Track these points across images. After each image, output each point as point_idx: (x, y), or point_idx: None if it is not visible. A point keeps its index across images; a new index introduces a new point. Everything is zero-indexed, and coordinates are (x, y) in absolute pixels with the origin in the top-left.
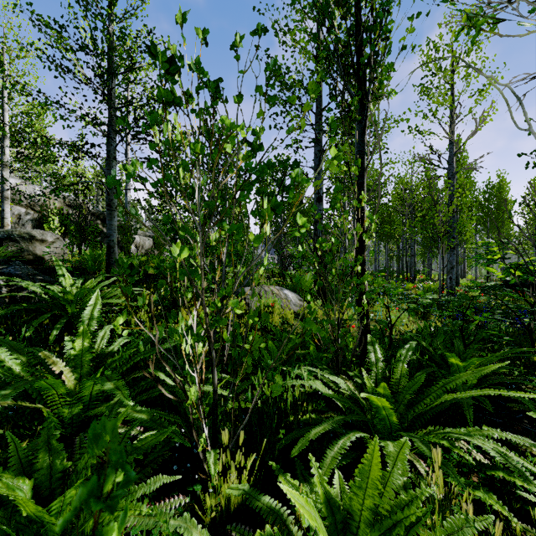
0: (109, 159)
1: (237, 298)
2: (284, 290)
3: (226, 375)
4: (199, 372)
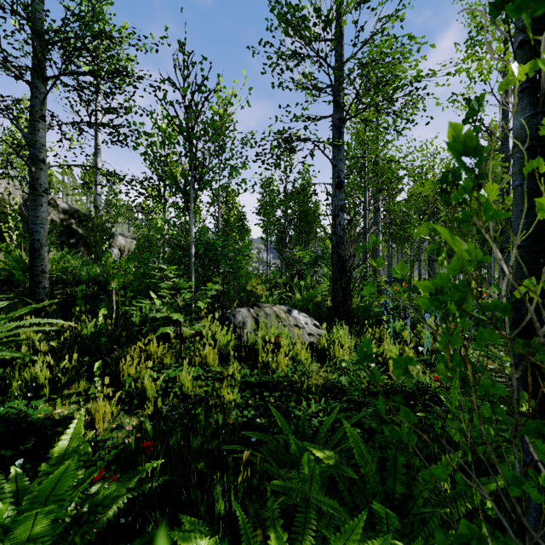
0: (32, 118)
1: (223, 326)
2: (293, 311)
3: None
4: None
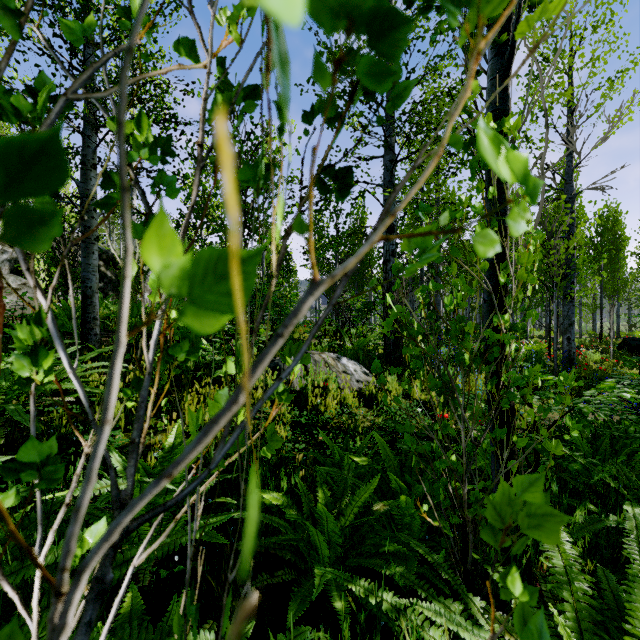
0: (85, 167)
1: (273, 372)
2: (342, 358)
3: (208, 632)
4: (130, 639)
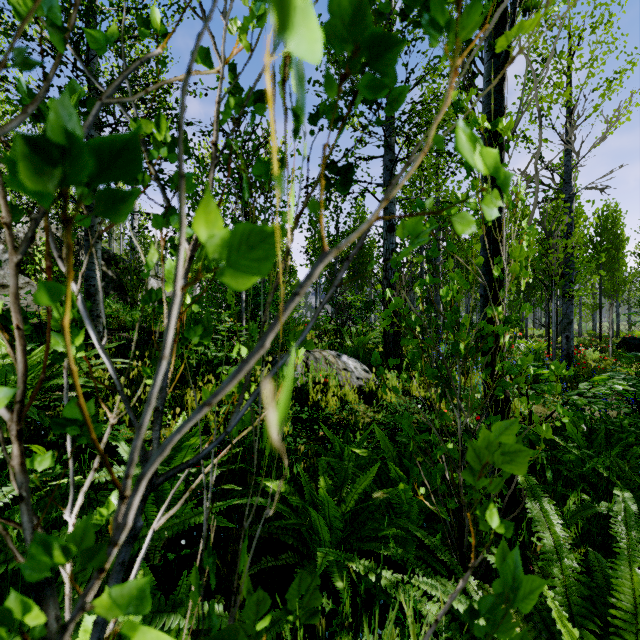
0: None
1: None
2: (342, 356)
3: (216, 604)
4: None
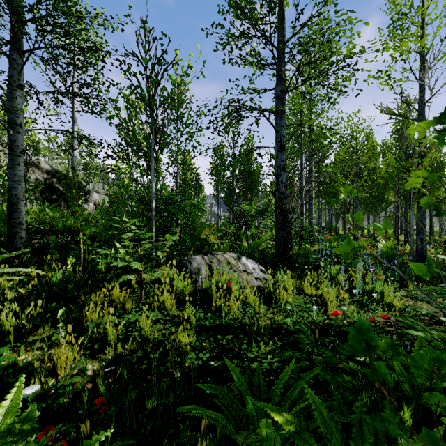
0: (10, 87)
1: (180, 272)
2: (242, 258)
3: None
4: None
